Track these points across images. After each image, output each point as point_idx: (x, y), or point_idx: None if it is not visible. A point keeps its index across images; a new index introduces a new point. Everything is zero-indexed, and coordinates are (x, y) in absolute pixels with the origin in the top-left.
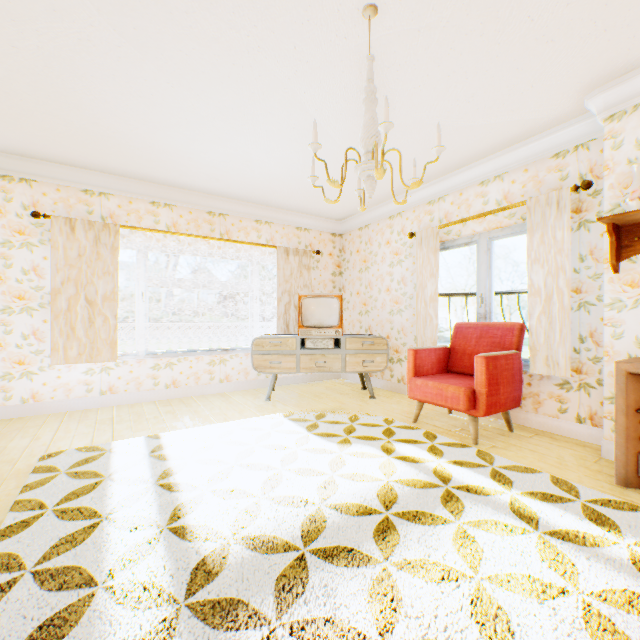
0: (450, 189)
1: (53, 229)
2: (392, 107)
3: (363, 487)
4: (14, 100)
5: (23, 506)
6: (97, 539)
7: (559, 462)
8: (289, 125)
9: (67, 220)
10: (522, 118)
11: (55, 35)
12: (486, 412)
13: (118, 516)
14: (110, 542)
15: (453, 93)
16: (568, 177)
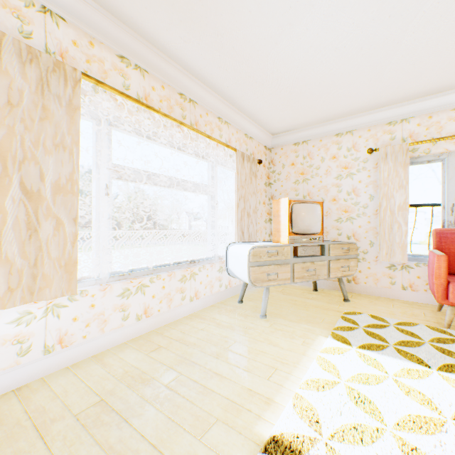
0: (419, 112)
1: None
2: None
3: None
4: None
5: None
6: None
7: None
8: None
9: None
10: None
11: None
12: None
13: None
14: None
15: None
16: None
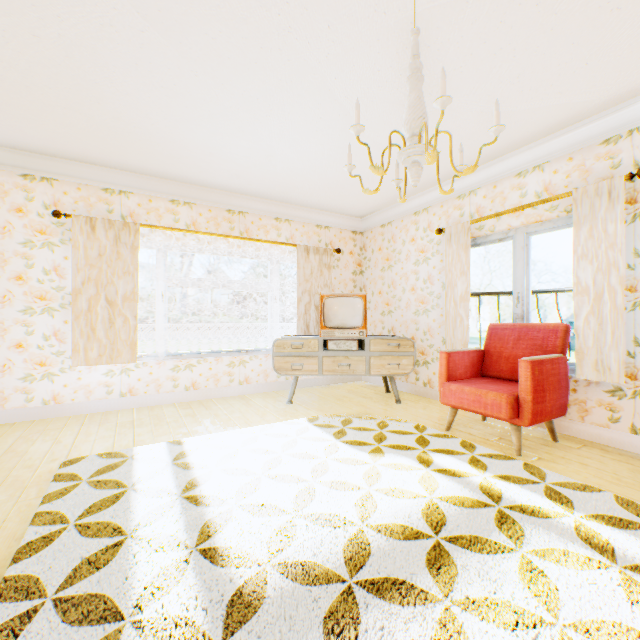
0: (483, 182)
1: (74, 228)
2: (428, 92)
3: (404, 504)
4: (35, 95)
5: (44, 519)
6: (122, 561)
7: (618, 478)
8: (316, 115)
9: (87, 219)
10: (570, 101)
11: (77, 21)
12: (531, 421)
13: (143, 533)
14: (136, 565)
15: (497, 74)
16: (621, 165)
